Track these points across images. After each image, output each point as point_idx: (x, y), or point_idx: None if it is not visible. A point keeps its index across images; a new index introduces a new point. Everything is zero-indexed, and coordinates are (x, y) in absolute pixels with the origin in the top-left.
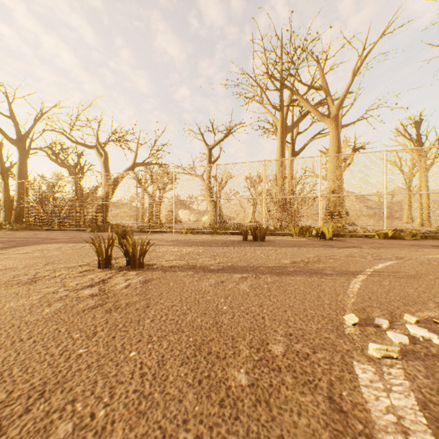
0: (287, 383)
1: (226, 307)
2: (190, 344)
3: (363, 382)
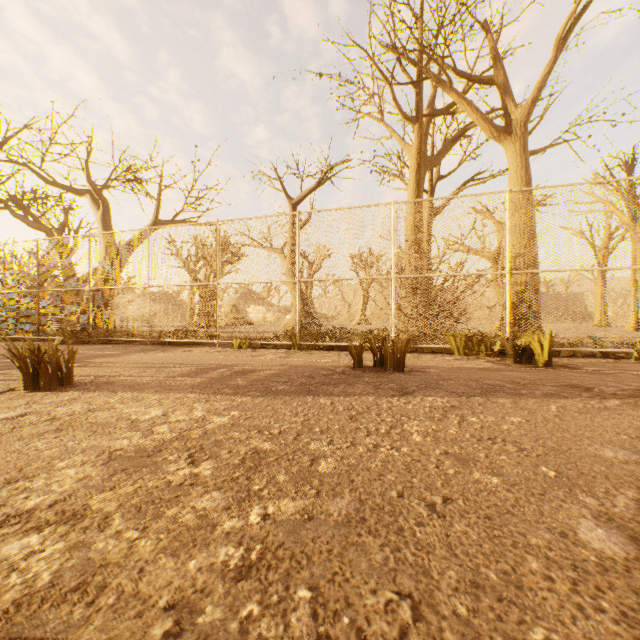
0: None
1: None
2: None
3: None
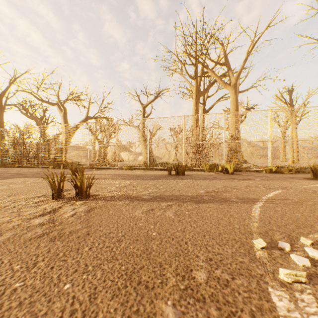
0: (212, 316)
1: (155, 233)
2: (122, 273)
3: (282, 312)
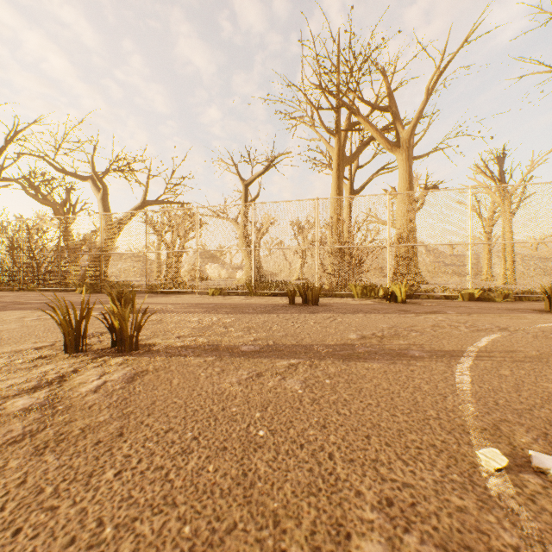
0: None
1: (263, 432)
2: (182, 549)
3: None
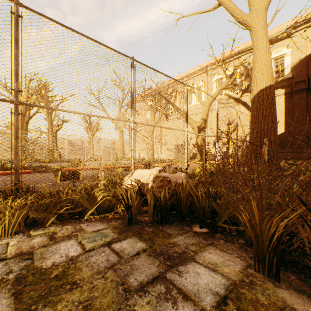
0: None
1: None
2: None
3: None
